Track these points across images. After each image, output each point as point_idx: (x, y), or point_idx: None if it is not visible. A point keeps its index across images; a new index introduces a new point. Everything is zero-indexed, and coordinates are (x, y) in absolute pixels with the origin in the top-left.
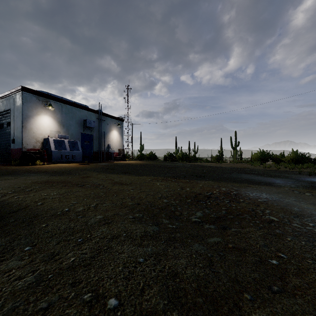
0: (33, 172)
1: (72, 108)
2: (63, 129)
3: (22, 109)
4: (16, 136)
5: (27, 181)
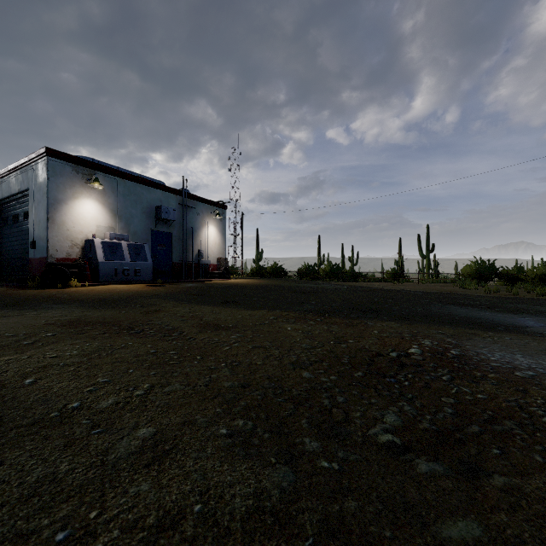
0: (61, 301)
1: (136, 187)
2: (120, 223)
3: (48, 189)
4: (38, 235)
5: (38, 321)
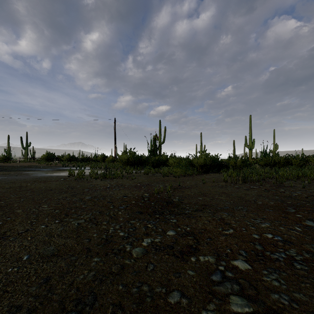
0: None
1: None
2: None
3: None
4: None
5: None
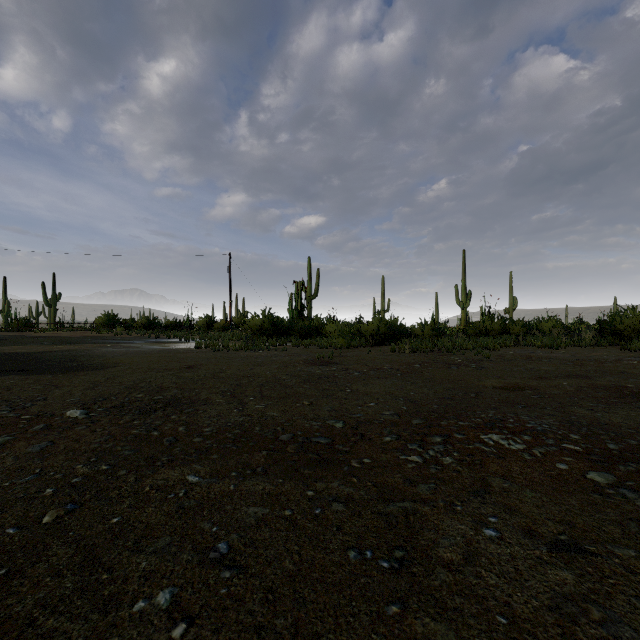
0: None
1: None
2: None
3: None
4: None
5: None
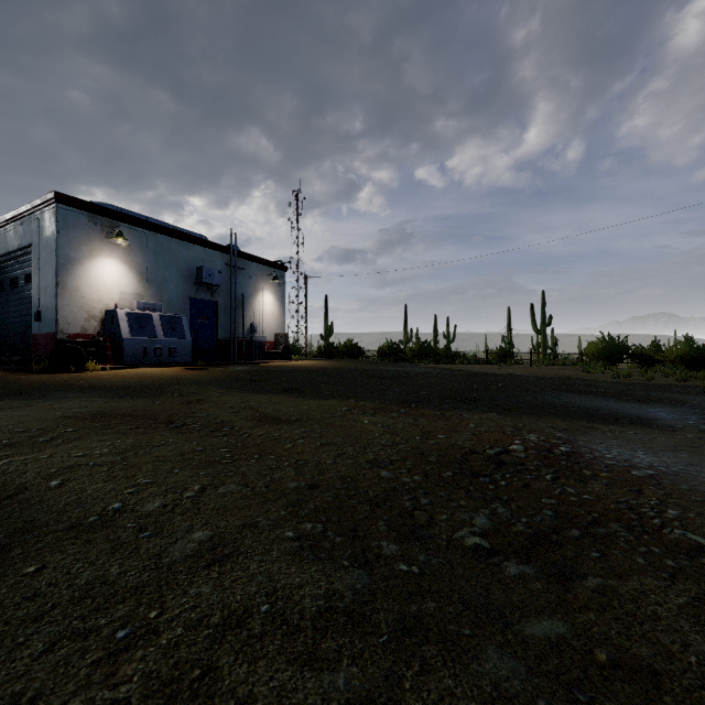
0: (77, 389)
1: (171, 242)
2: (151, 288)
3: (58, 245)
4: (44, 304)
5: (52, 413)
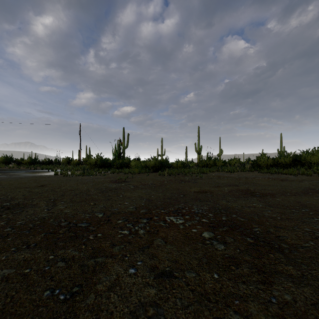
0: None
1: None
2: None
3: None
4: None
5: None
